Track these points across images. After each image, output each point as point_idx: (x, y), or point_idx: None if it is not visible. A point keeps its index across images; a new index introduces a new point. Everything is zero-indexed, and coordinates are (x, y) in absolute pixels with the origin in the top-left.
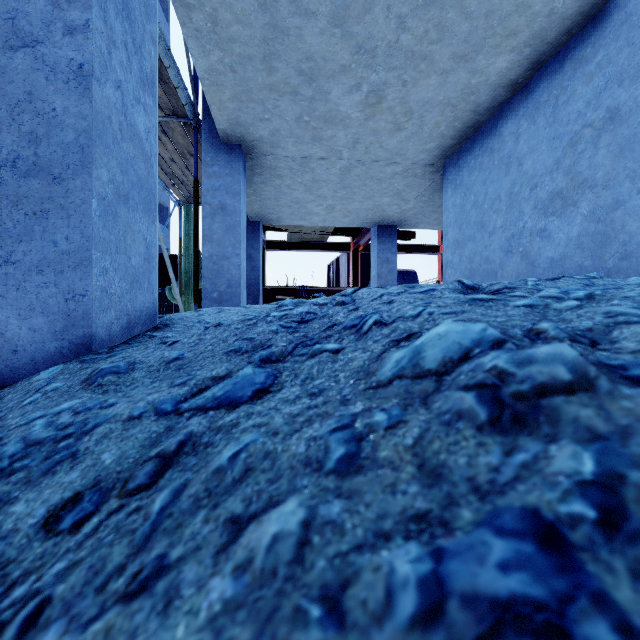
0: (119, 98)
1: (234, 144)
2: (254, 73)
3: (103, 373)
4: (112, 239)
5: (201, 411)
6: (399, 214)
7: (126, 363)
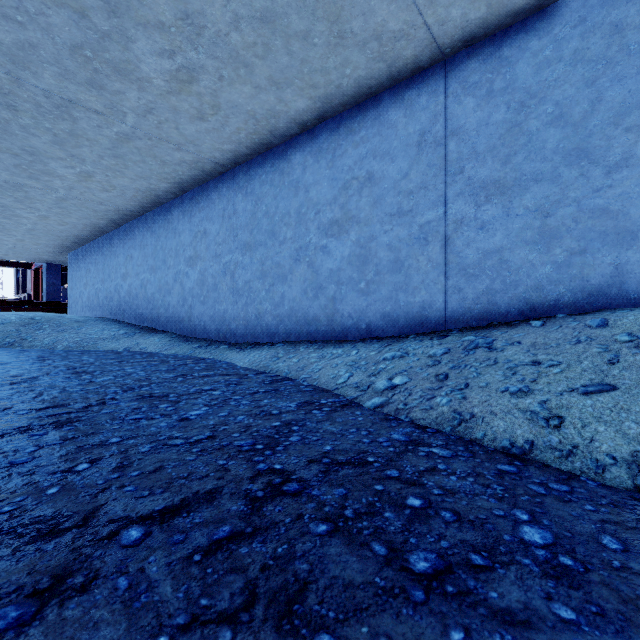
0: None
1: None
2: None
3: None
4: None
5: None
6: (59, 261)
7: None
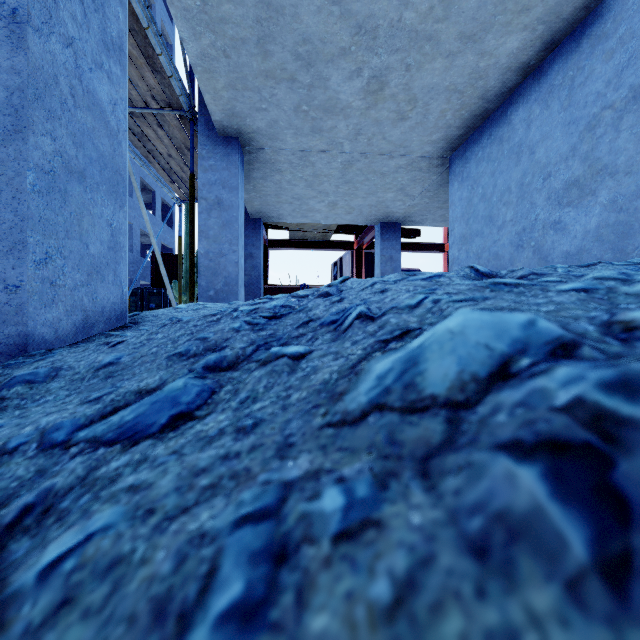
0: (71, 58)
1: (231, 137)
2: (248, 58)
3: (11, 382)
4: (60, 221)
5: (92, 446)
6: (403, 210)
7: (48, 369)
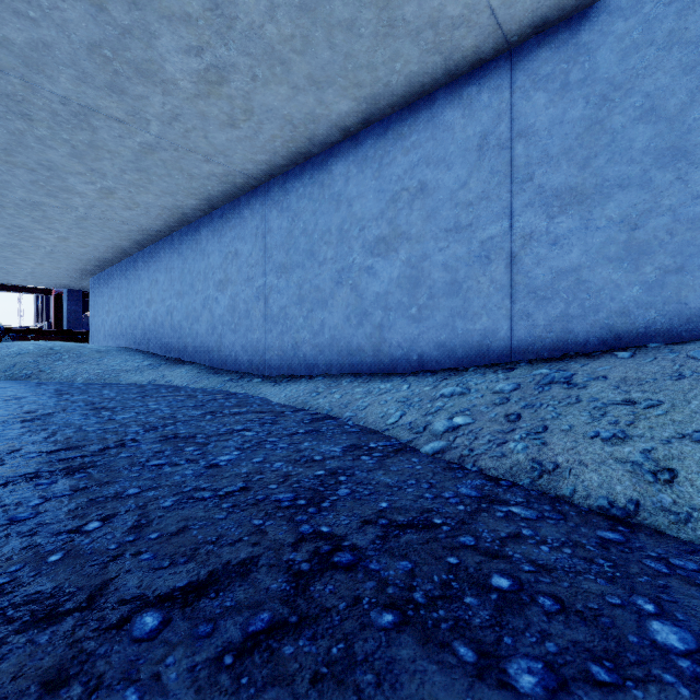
0: None
1: None
2: None
3: None
4: None
5: None
6: (80, 287)
7: None
